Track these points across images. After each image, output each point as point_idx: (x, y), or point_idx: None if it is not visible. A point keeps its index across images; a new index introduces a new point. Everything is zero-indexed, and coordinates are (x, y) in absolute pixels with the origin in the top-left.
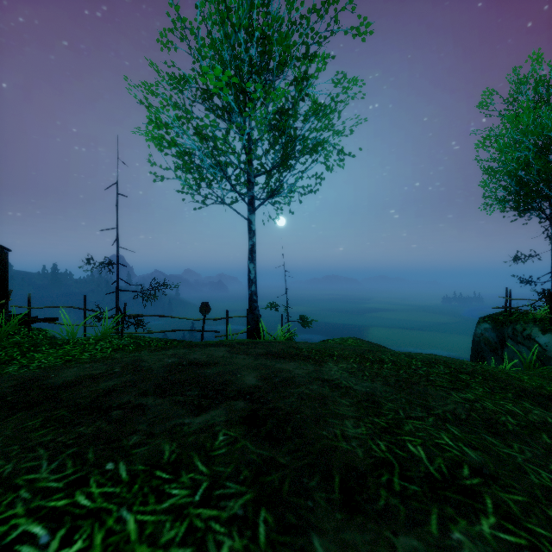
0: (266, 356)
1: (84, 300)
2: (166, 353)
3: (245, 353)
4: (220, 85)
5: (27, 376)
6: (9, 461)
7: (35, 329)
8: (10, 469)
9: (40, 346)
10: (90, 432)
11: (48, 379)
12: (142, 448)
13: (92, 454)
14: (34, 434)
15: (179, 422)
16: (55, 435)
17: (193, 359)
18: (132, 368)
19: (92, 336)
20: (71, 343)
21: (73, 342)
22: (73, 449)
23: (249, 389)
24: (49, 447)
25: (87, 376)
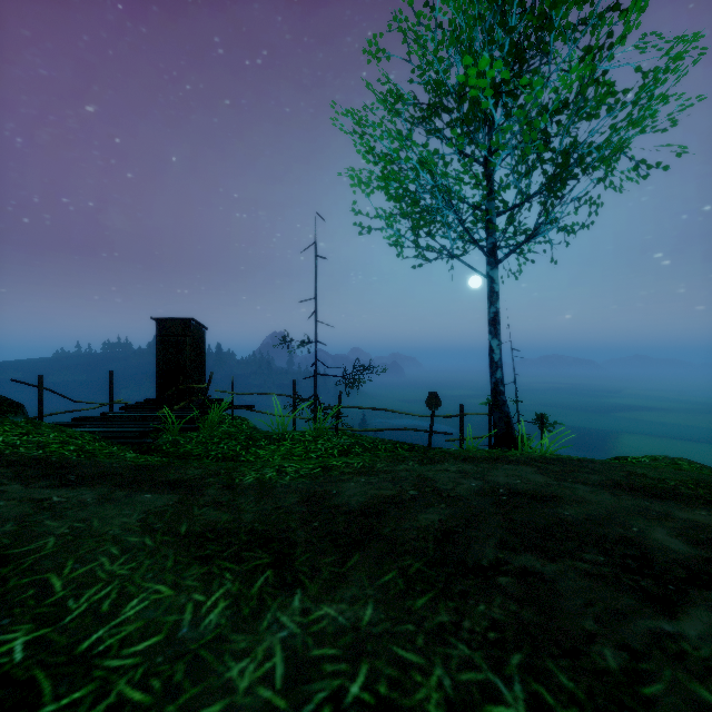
0: (626, 491)
1: (294, 386)
2: (448, 468)
3: (576, 480)
4: (485, 82)
5: (303, 488)
6: (427, 657)
7: (237, 417)
8: (448, 680)
9: (258, 440)
10: (506, 619)
11: (335, 498)
12: (655, 687)
13: (565, 677)
14: (412, 603)
15: (653, 627)
16: (451, 614)
17: (506, 484)
18: (432, 492)
19: (309, 432)
20: (288, 439)
21: (290, 438)
22: (516, 657)
23: (699, 564)
24: (466, 639)
25: (382, 498)
